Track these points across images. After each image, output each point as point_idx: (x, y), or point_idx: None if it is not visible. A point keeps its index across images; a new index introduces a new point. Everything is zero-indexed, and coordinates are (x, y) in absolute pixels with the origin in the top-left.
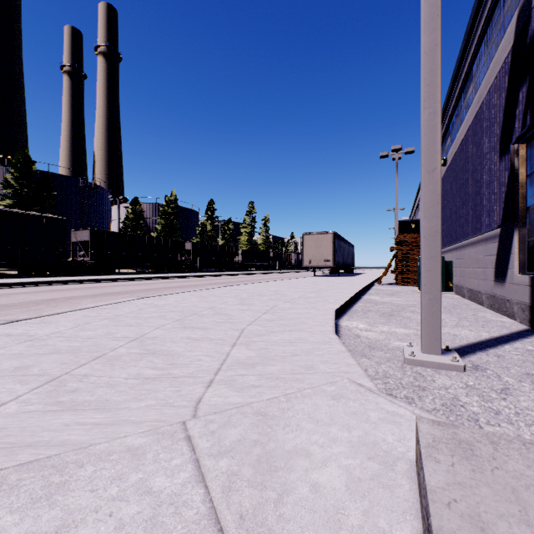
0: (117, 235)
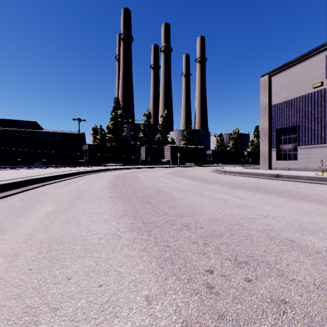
0: (219, 151)
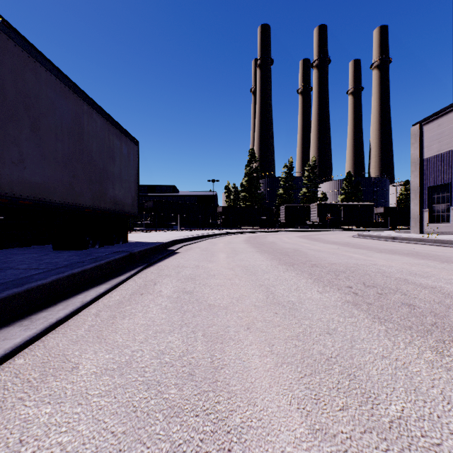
0: (397, 208)
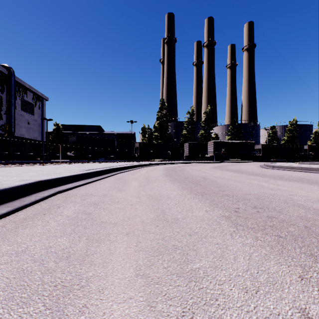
0: (270, 145)
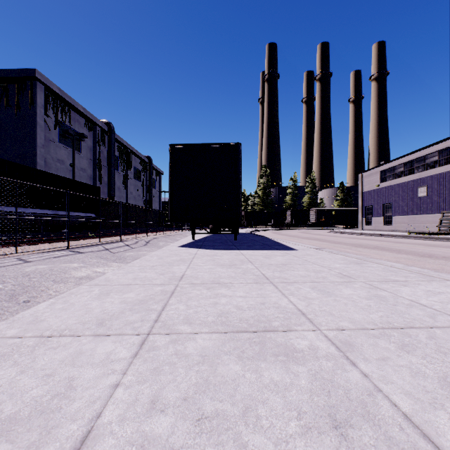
0: None
